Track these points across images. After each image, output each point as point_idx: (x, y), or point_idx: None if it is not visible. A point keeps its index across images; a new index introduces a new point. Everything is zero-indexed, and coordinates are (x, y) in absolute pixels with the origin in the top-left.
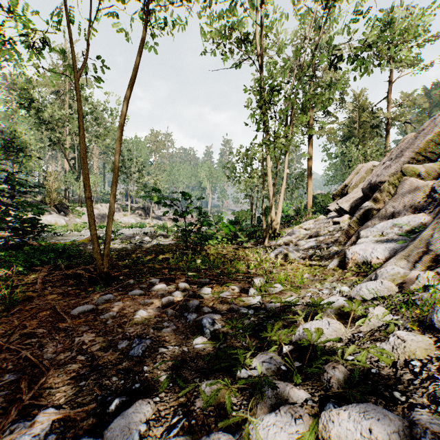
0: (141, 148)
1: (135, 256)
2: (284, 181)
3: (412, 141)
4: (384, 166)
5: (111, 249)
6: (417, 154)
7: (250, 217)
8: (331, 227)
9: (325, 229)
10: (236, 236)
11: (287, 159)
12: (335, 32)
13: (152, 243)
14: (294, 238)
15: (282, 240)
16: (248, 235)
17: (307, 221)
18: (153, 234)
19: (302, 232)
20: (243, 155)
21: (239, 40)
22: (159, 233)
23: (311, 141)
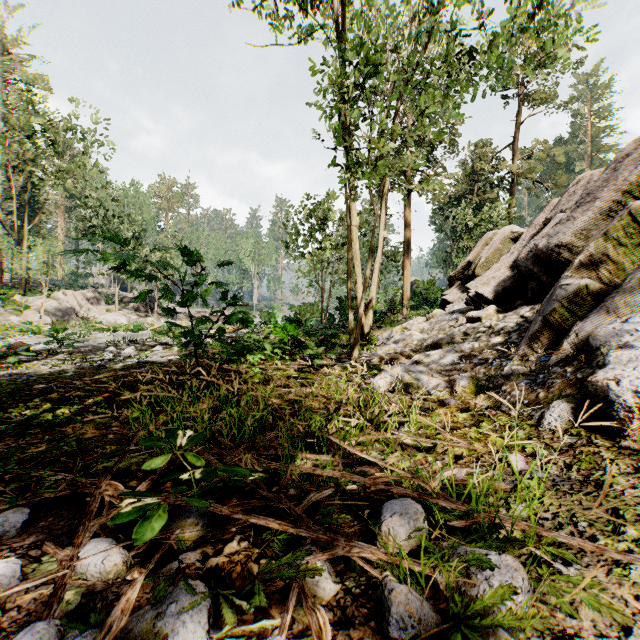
0: (142, 203)
1: (58, 395)
2: (379, 250)
3: (608, 176)
4: (555, 220)
5: (20, 377)
6: (625, 194)
7: (318, 314)
8: (468, 326)
9: (455, 330)
10: (299, 344)
11: (383, 213)
12: (464, 2)
13: (133, 359)
14: (402, 346)
15: (381, 350)
16: (322, 342)
17: (415, 319)
18: (149, 341)
19: (415, 335)
20: (308, 213)
21: (304, 1)
22: (160, 340)
23: (409, 201)
